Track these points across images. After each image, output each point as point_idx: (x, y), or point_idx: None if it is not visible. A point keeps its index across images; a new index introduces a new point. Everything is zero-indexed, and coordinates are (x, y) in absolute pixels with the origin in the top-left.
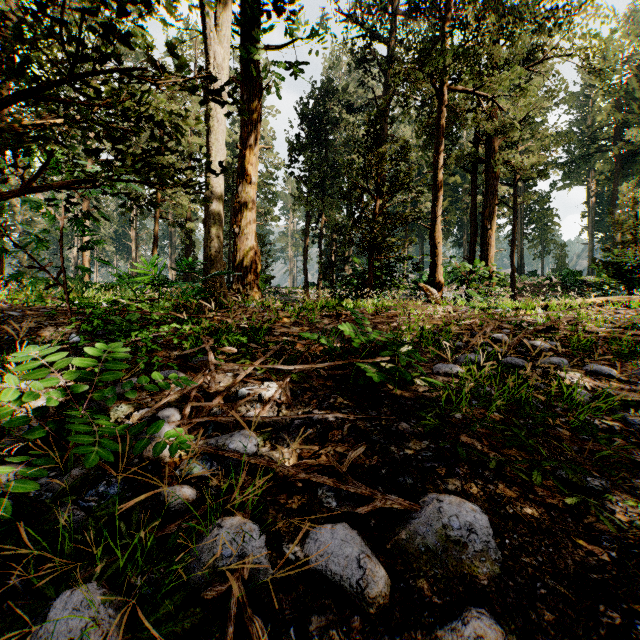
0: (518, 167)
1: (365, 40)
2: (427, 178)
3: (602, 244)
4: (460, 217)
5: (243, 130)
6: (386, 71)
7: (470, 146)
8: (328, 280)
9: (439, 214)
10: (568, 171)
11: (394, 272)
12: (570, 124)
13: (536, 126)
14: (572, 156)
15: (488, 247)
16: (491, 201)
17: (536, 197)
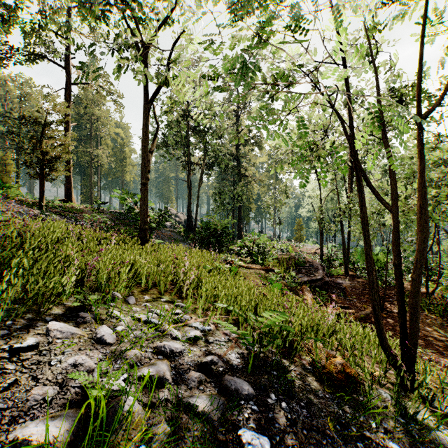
0: None
1: None
2: None
3: None
4: None
5: None
6: None
7: None
8: None
9: None
10: None
11: None
12: None
13: None
14: None
15: None
16: None
17: None
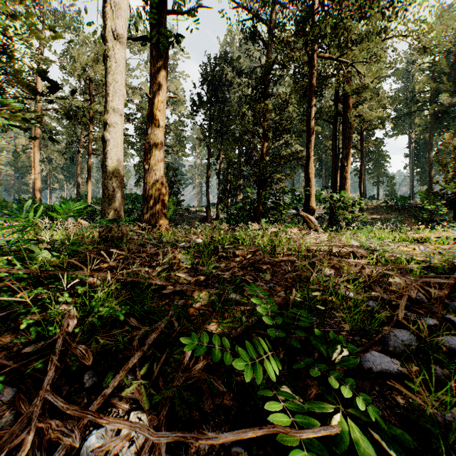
0: (368, 119)
1: (253, 21)
2: (297, 127)
3: (419, 176)
4: (320, 156)
5: (152, 81)
6: (268, 46)
7: (331, 103)
8: (225, 203)
9: (312, 154)
10: (397, 124)
11: (278, 201)
12: (397, 91)
13: (374, 91)
14: (398, 114)
15: (345, 179)
16: (347, 145)
17: (377, 142)
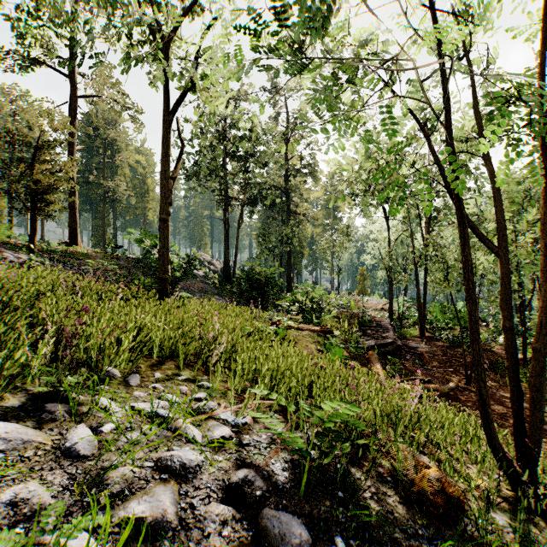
0: None
1: None
2: None
3: None
4: None
5: None
6: None
7: None
8: None
9: None
10: None
11: None
12: None
13: None
14: None
15: None
16: None
17: None
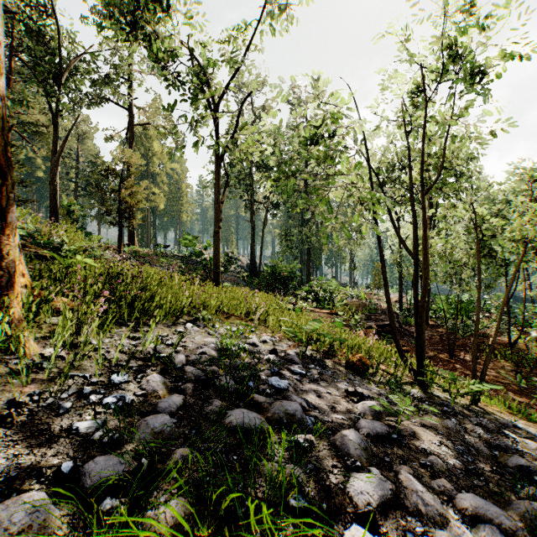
0: None
1: None
2: None
3: None
4: None
5: None
6: None
7: None
8: None
9: None
10: None
11: None
12: None
13: None
14: None
15: None
16: None
17: None
